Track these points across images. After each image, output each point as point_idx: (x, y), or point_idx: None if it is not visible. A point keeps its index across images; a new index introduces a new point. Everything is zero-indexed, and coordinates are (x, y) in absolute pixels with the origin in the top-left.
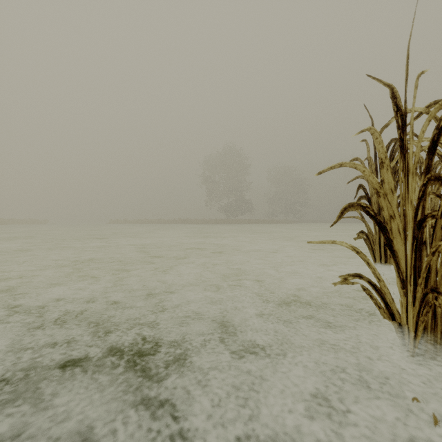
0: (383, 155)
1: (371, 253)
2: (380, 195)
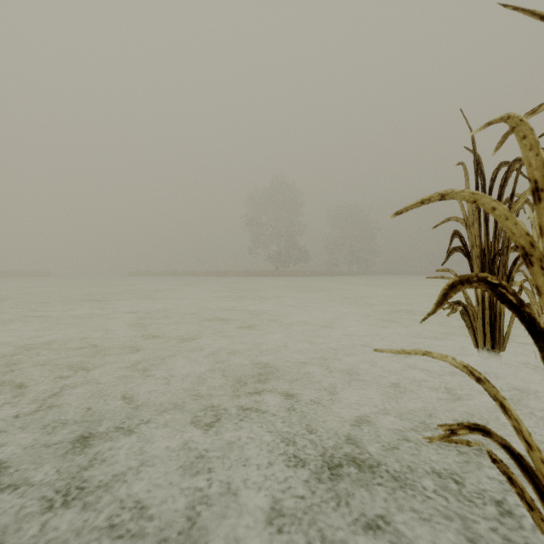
0: (540, 172)
1: (471, 335)
2: (531, 262)
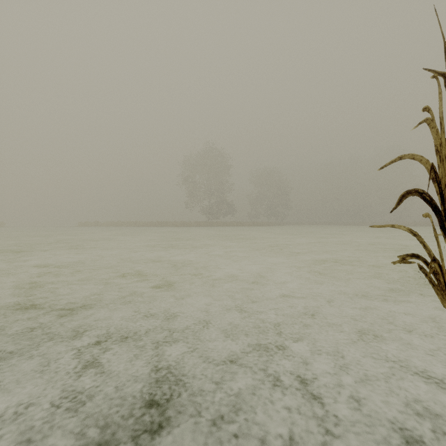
0: None
1: (445, 299)
2: None
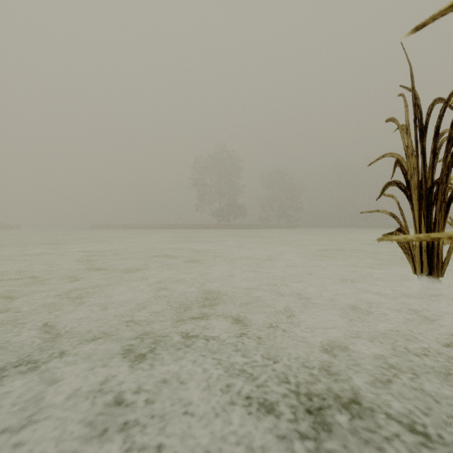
0: None
1: (410, 261)
2: None
